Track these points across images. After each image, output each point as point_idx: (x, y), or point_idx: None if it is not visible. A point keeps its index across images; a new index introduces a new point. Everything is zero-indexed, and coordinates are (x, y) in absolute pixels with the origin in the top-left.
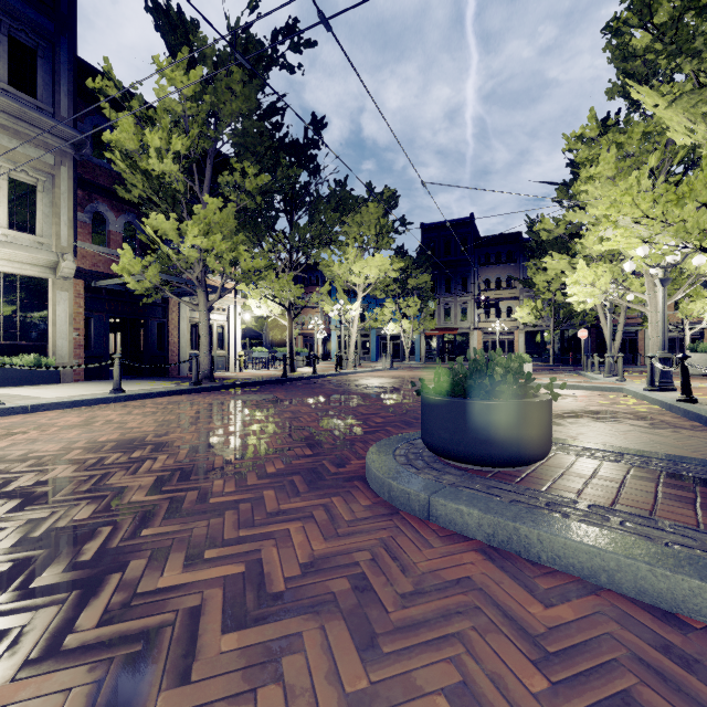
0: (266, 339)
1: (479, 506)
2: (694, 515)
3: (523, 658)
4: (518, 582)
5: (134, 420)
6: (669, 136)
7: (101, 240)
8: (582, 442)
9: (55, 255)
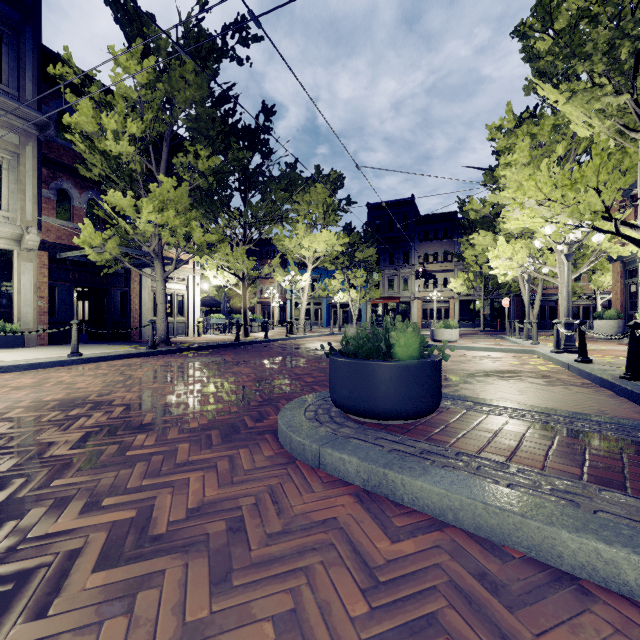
0: (224, 307)
1: (360, 455)
2: (545, 460)
3: (355, 588)
4: (377, 521)
5: (84, 381)
6: (572, 128)
7: (65, 215)
8: (476, 398)
9: (20, 229)
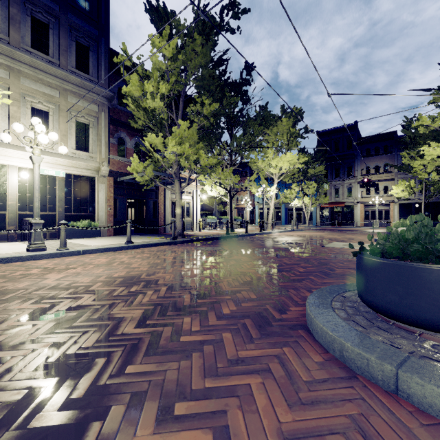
0: (215, 211)
1: None
2: None
3: None
4: None
5: (136, 262)
6: None
7: (122, 153)
8: None
9: (98, 163)
